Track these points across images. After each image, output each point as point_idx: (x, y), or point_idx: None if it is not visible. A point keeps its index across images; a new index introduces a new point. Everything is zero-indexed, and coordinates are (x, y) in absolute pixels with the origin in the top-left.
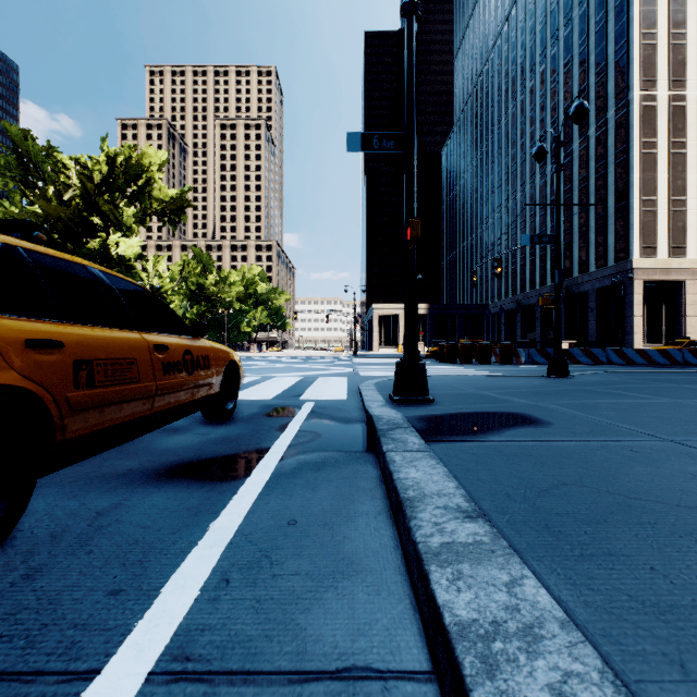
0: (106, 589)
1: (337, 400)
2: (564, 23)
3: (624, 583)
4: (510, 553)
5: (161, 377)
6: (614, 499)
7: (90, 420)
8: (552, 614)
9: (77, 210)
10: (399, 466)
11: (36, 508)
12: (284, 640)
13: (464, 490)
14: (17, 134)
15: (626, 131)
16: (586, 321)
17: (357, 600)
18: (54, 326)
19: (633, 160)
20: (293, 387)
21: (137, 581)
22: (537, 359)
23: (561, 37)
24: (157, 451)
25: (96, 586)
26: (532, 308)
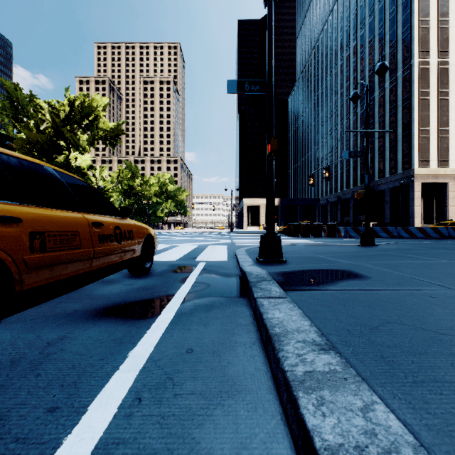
0: (45, 407)
1: (220, 261)
2: (369, 14)
3: (454, 407)
4: (359, 381)
5: (97, 245)
6: (428, 334)
7: (43, 276)
8: (404, 439)
9: (49, 136)
10: (266, 309)
11: (4, 339)
12: (182, 453)
13: (316, 327)
14: (10, 86)
15: (410, 84)
16: (383, 209)
17: (240, 416)
18: (15, 206)
19: (414, 104)
20: (191, 252)
21: (71, 399)
22: (352, 234)
23: (367, 23)
24: (95, 297)
25: (38, 404)
26: (347, 201)
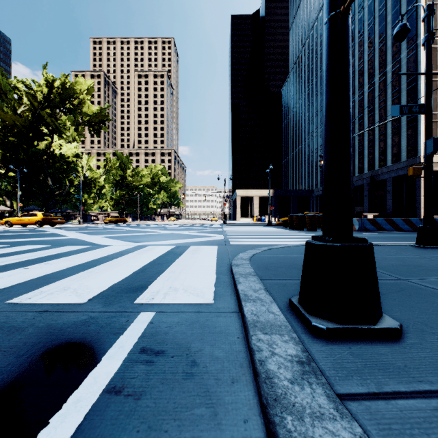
0: None
1: (196, 304)
2: None
3: None
4: None
5: None
6: None
7: None
8: None
9: (28, 120)
10: None
11: None
12: None
13: None
14: None
15: (416, 65)
16: (384, 200)
17: None
18: None
19: (421, 86)
20: (152, 263)
21: None
22: (368, 227)
23: (365, 6)
24: None
25: None
26: None
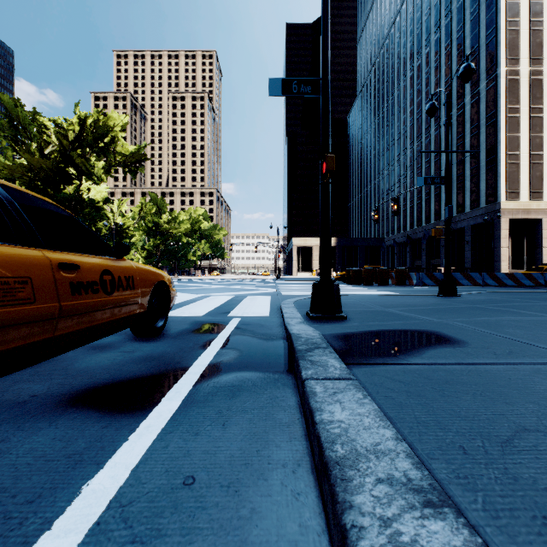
0: None
1: (260, 316)
2: (445, 14)
3: None
4: None
5: (68, 297)
6: None
7: None
8: None
9: (56, 162)
10: (320, 401)
11: None
12: None
13: (405, 442)
14: (9, 102)
15: (495, 99)
16: (462, 251)
17: None
18: None
19: (500, 122)
20: (224, 304)
21: None
22: (426, 282)
23: (442, 25)
24: (74, 372)
25: None
26: (418, 241)
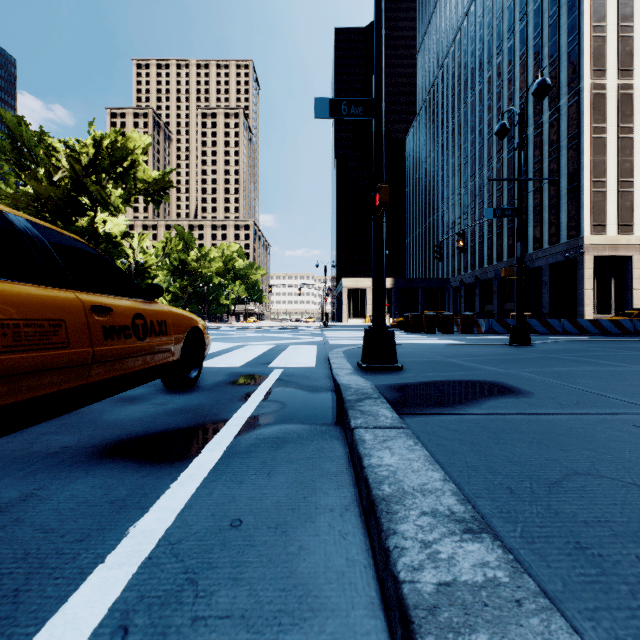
0: None
1: (305, 367)
2: (520, 18)
3: None
4: (546, 608)
5: (101, 342)
6: None
7: None
8: None
9: (66, 190)
10: (369, 448)
11: None
12: None
13: (453, 483)
14: (12, 120)
15: (578, 117)
16: (540, 294)
17: None
18: None
19: (584, 144)
20: (263, 354)
21: None
22: (497, 329)
23: (517, 31)
24: (104, 424)
25: None
26: (489, 282)
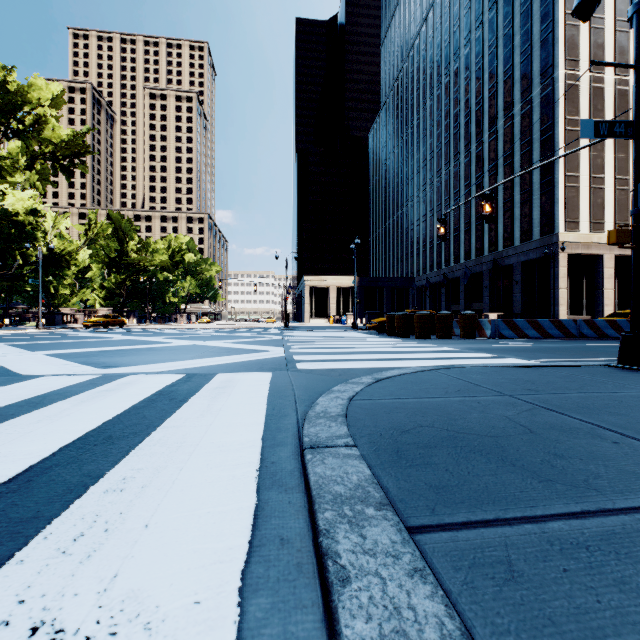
0: None
1: None
2: (489, 7)
3: None
4: None
5: None
6: None
7: None
8: None
9: None
10: None
11: None
12: None
13: None
14: None
15: (552, 108)
16: (510, 294)
17: None
18: None
19: (558, 136)
20: (88, 440)
21: None
22: (504, 332)
23: (485, 20)
24: None
25: None
26: (456, 281)
